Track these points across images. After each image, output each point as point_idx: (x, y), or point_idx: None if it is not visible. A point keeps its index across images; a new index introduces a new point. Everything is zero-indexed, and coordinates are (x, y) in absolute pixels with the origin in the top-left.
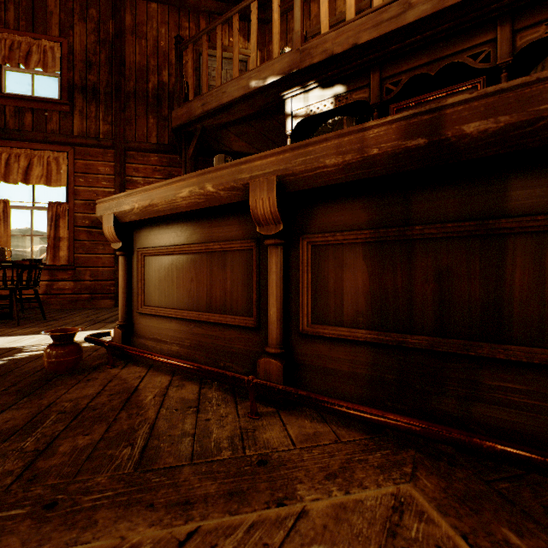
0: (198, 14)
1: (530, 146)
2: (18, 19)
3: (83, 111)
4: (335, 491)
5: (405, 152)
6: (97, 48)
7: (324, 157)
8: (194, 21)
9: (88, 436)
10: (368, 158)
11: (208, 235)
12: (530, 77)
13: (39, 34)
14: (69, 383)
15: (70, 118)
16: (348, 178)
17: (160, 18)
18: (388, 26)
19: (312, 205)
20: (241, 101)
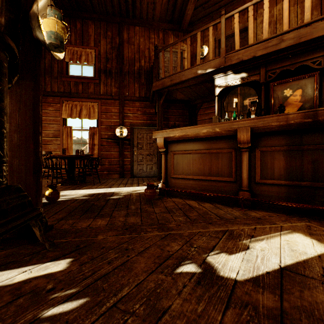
0: (158, 30)
1: None
2: (76, 39)
3: (104, 82)
4: (287, 223)
5: (303, 123)
6: (111, 51)
7: (271, 122)
8: (156, 34)
9: (194, 213)
10: (289, 124)
11: (210, 147)
12: None
13: (85, 46)
14: (159, 202)
15: (99, 86)
16: (280, 129)
17: (140, 34)
18: (271, 49)
19: (260, 137)
20: (190, 79)
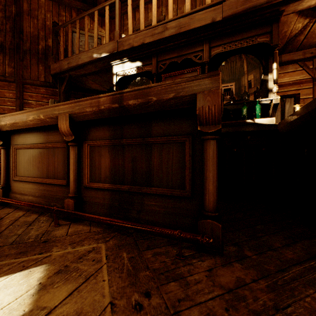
0: (71, 8)
1: (150, 111)
2: None
3: None
4: (69, 248)
5: (113, 109)
6: (4, 21)
7: (86, 108)
8: (69, 12)
9: None
10: (101, 110)
11: (47, 139)
12: (146, 86)
13: None
14: None
15: None
16: (97, 117)
17: (47, 8)
18: (157, 36)
19: (89, 127)
20: (90, 63)
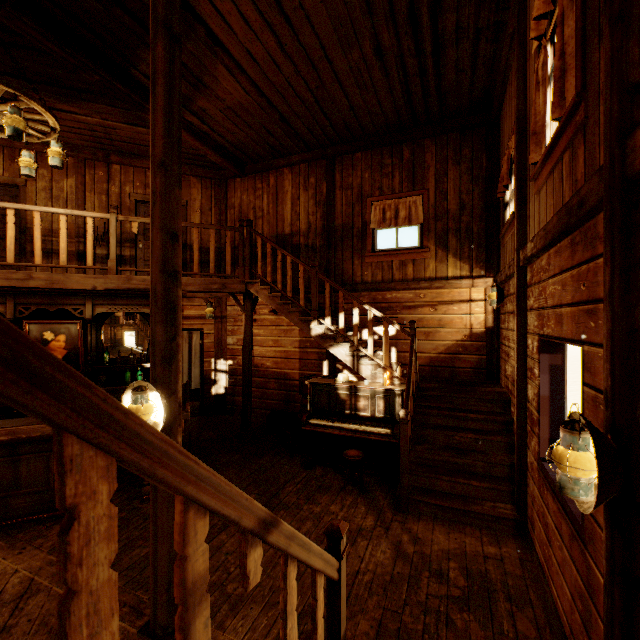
0: None
1: (20, 441)
2: None
3: None
4: None
5: None
6: None
7: None
8: None
9: None
10: None
11: None
12: (17, 427)
13: None
14: None
15: None
16: None
17: None
18: (17, 283)
19: None
20: None
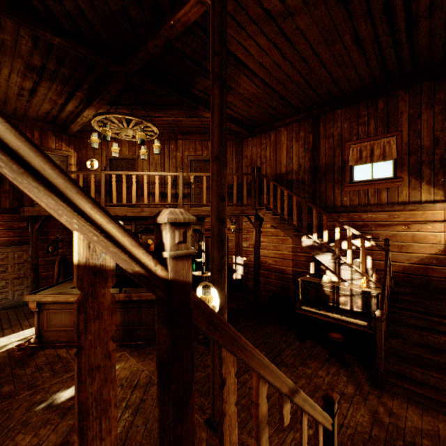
0: (33, 128)
1: (142, 301)
2: None
3: None
4: None
5: (126, 300)
6: None
7: None
8: (30, 132)
9: (59, 365)
10: (120, 300)
11: None
12: (141, 294)
13: None
14: (32, 359)
15: None
16: (117, 301)
17: None
18: (137, 214)
19: None
20: None
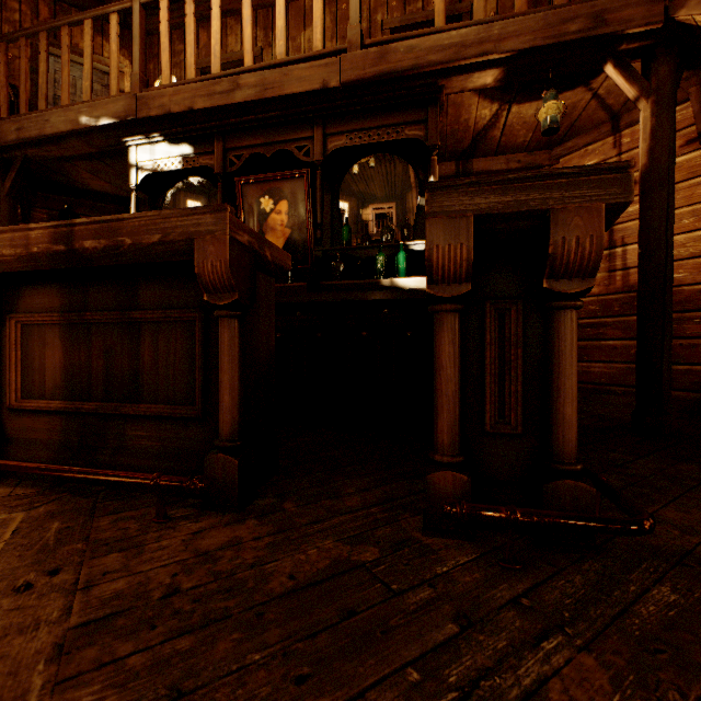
0: None
1: (127, 263)
2: None
3: None
4: None
5: (57, 254)
6: None
7: (3, 248)
8: (30, 4)
9: None
10: (34, 254)
11: None
12: (115, 216)
13: None
14: None
15: None
16: (28, 268)
17: None
18: (220, 99)
19: (20, 286)
20: (74, 135)
